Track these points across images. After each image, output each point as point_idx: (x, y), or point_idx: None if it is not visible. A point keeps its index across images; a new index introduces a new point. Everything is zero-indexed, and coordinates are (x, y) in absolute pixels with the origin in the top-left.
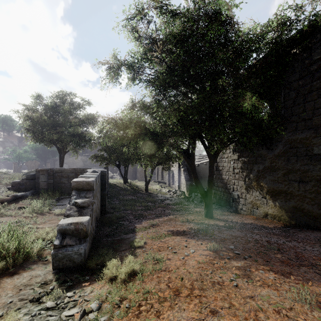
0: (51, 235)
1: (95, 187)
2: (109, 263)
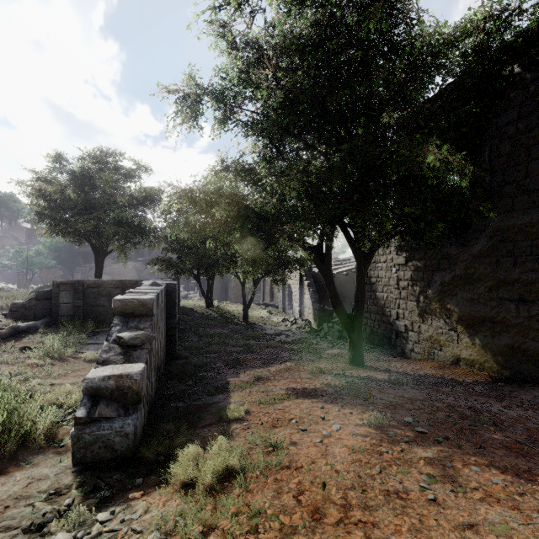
0: (76, 399)
1: (155, 311)
2: (180, 452)
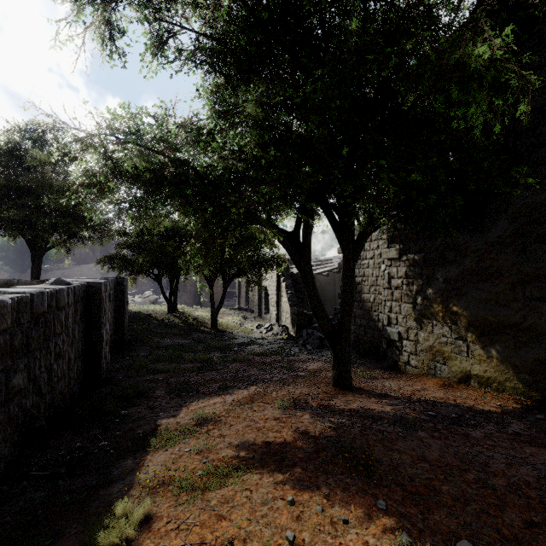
0: None
1: (4, 324)
2: None
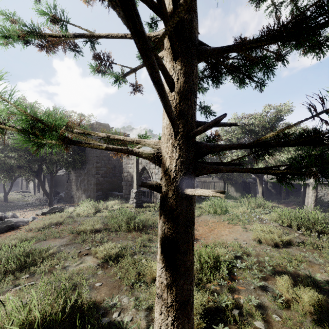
0: None
1: None
2: None
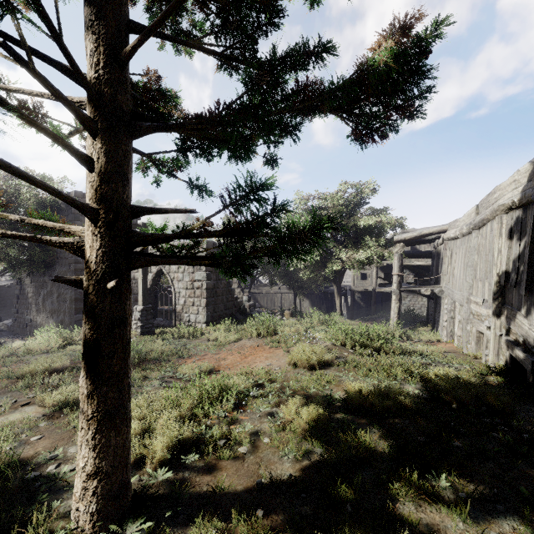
0: None
1: None
2: None
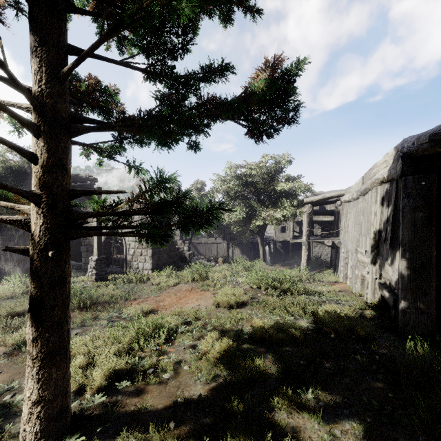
0: None
1: None
2: None
